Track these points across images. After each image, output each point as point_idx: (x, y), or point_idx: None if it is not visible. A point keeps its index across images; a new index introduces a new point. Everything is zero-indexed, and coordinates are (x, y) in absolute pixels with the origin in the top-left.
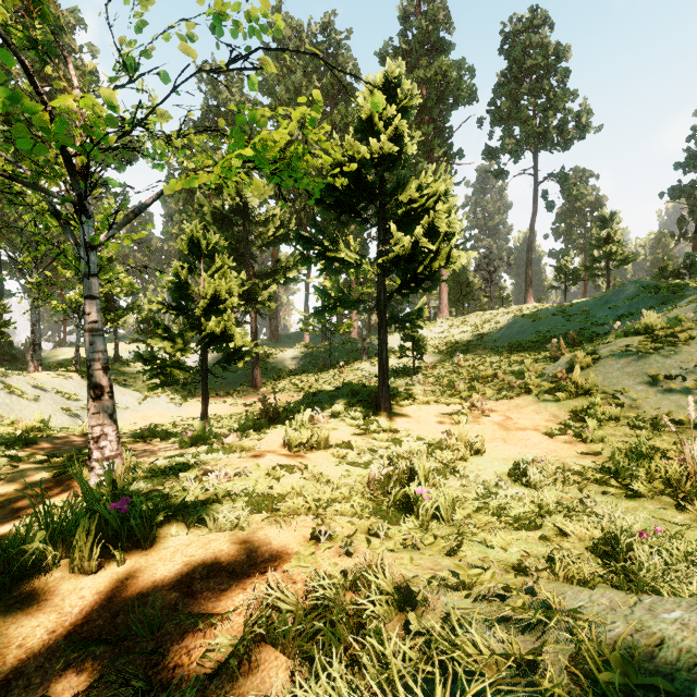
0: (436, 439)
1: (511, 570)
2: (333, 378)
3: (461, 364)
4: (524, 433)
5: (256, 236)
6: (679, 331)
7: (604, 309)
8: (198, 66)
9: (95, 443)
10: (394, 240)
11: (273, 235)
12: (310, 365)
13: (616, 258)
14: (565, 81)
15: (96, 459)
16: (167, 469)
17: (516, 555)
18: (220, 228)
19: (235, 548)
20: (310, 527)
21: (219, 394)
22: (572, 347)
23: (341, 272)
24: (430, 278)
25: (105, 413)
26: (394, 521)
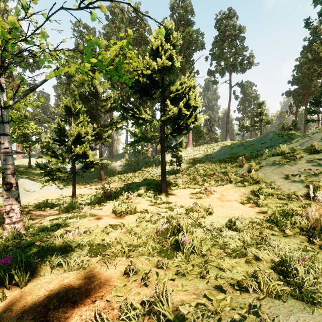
0: (189, 206)
1: (236, 288)
2: (139, 175)
3: (198, 168)
4: (230, 203)
5: (101, 107)
6: (296, 154)
7: (260, 144)
8: (73, 23)
9: (6, 214)
10: (169, 108)
11: (110, 107)
12: (128, 169)
13: (264, 121)
14: (243, 42)
15: (7, 223)
16: (45, 230)
17: (236, 275)
18: (83, 102)
19: (79, 283)
20: (124, 264)
21: (83, 183)
22: (247, 161)
23: (142, 124)
24: (186, 128)
25: (12, 198)
26: (171, 256)
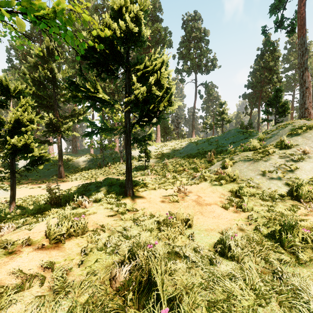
0: (161, 215)
1: None
2: (105, 172)
3: (167, 164)
4: (211, 207)
5: (61, 96)
6: (267, 149)
7: (224, 140)
8: None
9: None
10: (135, 88)
11: (71, 96)
12: (93, 165)
13: (226, 120)
14: (207, 44)
15: None
16: None
17: None
18: (38, 89)
19: None
20: None
21: (37, 182)
22: (214, 156)
23: (101, 109)
24: (157, 115)
25: None
26: None
